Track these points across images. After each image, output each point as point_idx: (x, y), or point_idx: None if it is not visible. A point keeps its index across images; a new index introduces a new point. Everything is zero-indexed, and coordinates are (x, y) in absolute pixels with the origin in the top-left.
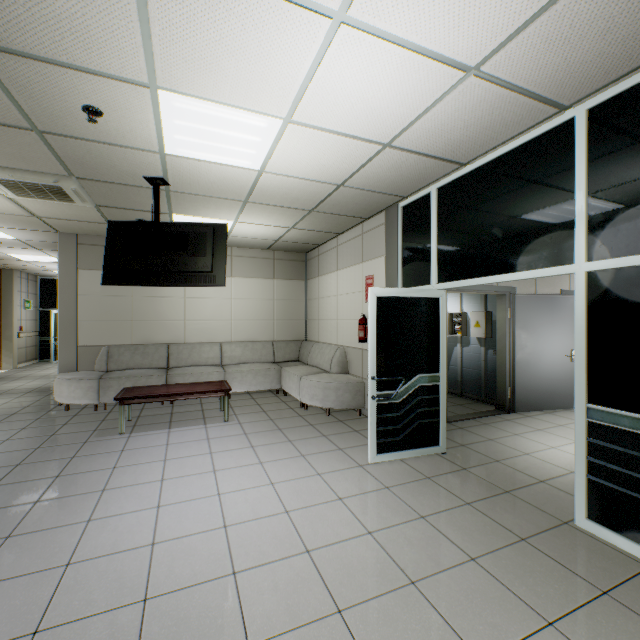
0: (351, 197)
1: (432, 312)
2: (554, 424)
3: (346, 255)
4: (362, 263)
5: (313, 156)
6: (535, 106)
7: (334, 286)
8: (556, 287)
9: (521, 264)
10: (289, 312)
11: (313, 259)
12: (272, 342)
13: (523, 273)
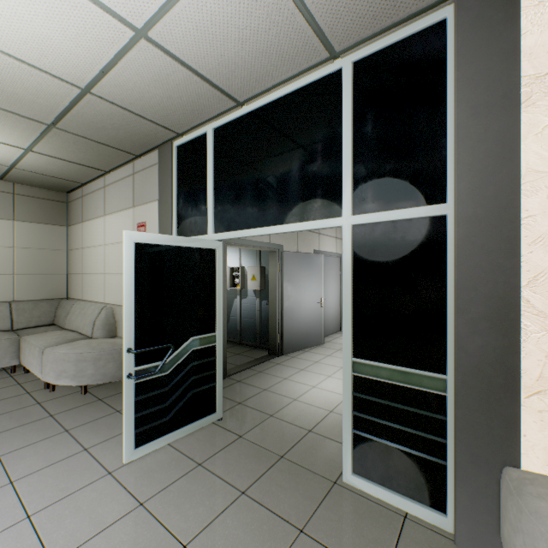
0: (108, 116)
1: (208, 265)
2: (312, 361)
3: (115, 198)
4: (133, 208)
5: (14, 7)
6: (311, 38)
7: (101, 234)
8: (311, 247)
9: (295, 215)
10: (40, 264)
11: (76, 201)
12: (10, 303)
13: (297, 225)
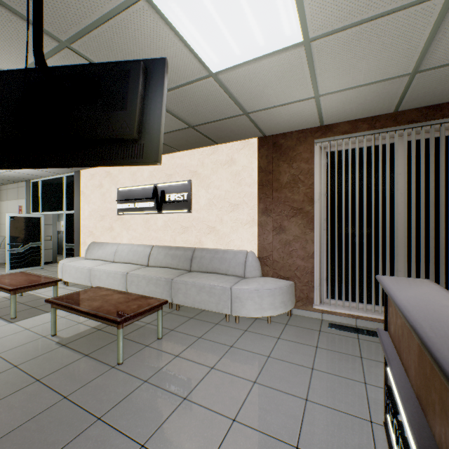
0: (4, 177)
1: (38, 222)
2: None
3: (11, 194)
4: (18, 200)
5: None
6: (52, 173)
7: (6, 208)
8: None
9: (58, 209)
10: None
11: None
12: None
13: (57, 212)
